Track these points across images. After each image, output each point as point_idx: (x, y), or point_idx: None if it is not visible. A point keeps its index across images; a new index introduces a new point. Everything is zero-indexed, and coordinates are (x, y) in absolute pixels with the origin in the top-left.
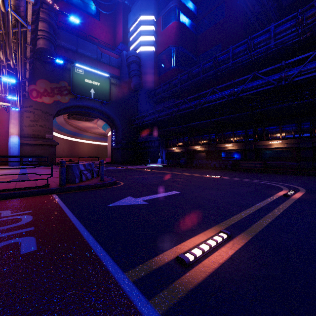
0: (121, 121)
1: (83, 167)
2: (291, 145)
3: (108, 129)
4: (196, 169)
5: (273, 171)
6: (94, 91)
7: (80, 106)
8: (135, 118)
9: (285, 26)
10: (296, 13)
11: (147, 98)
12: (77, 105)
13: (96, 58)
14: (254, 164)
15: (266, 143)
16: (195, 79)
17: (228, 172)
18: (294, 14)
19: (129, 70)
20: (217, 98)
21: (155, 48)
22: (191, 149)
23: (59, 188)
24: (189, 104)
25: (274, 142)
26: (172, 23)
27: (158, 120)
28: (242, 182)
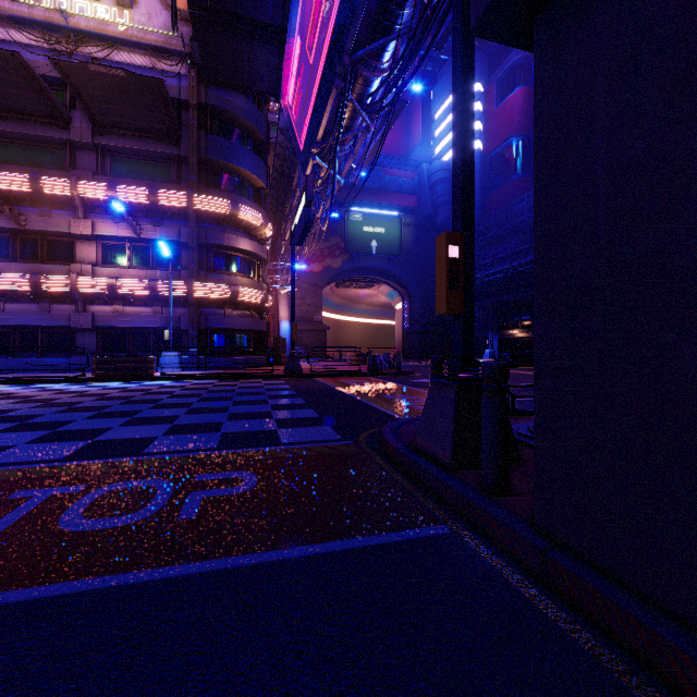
0: (418, 286)
1: (382, 357)
2: None
3: (396, 299)
4: None
5: None
6: (376, 243)
7: (355, 269)
8: None
9: None
10: None
11: None
12: (351, 268)
13: (378, 187)
14: None
15: None
16: None
17: None
18: None
19: (433, 196)
20: None
21: (483, 143)
22: None
23: (369, 373)
24: None
25: None
26: (515, 93)
27: (485, 281)
28: None
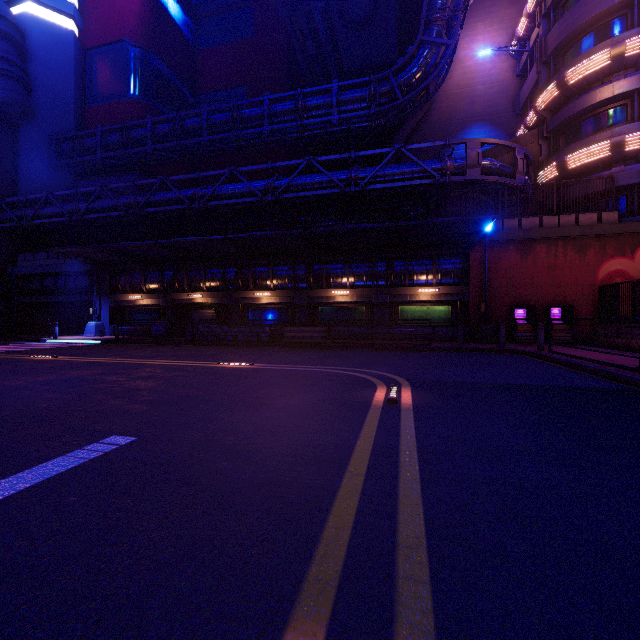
0: None
1: None
2: (363, 299)
3: None
4: (193, 347)
5: (341, 344)
6: None
7: None
8: (2, 203)
9: (353, 94)
10: (367, 78)
11: (51, 154)
12: None
13: None
14: (310, 333)
15: (328, 293)
16: (191, 140)
17: (265, 350)
18: (365, 78)
19: None
20: (239, 192)
21: (80, 28)
22: (182, 301)
23: None
24: (175, 193)
25: (339, 293)
26: None
27: (88, 219)
28: (299, 375)
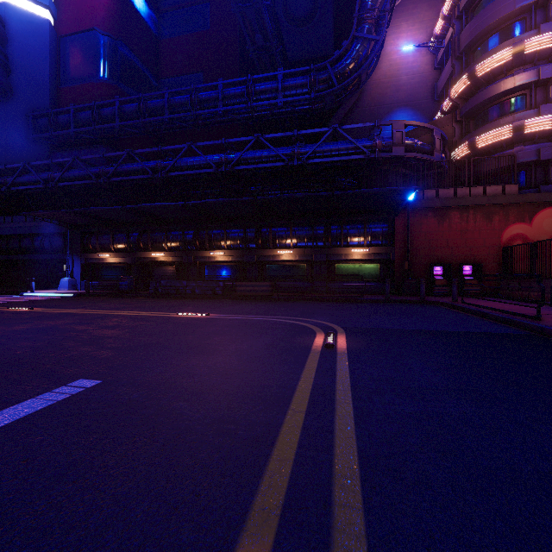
0: None
1: None
2: (304, 258)
3: None
4: (155, 300)
5: (285, 297)
6: None
7: None
8: None
9: (295, 80)
10: (308, 67)
11: (28, 129)
12: None
13: None
14: (258, 287)
15: (274, 253)
16: (155, 118)
17: (219, 302)
18: (306, 68)
19: None
20: (197, 164)
21: (55, 17)
22: (146, 259)
23: None
24: (140, 164)
25: (284, 253)
26: None
27: (62, 186)
28: (249, 323)
